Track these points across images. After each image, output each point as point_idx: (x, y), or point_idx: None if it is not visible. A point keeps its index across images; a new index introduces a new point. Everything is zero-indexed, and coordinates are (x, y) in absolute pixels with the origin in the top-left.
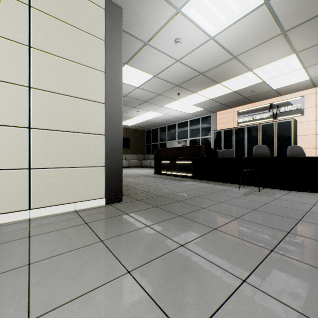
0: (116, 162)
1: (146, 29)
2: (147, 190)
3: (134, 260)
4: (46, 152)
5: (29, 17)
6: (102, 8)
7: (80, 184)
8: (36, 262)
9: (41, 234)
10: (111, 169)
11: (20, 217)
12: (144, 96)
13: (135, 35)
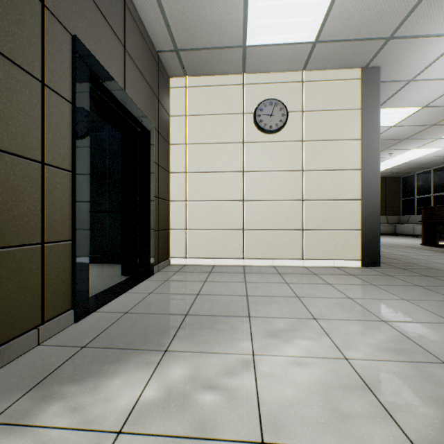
0: (372, 226)
1: (411, 69)
2: (411, 261)
3: (408, 297)
4: (313, 218)
5: (302, 120)
6: (357, 80)
7: (337, 244)
8: (332, 284)
9: (321, 274)
10: (367, 232)
11: (297, 264)
12: (402, 133)
13: (394, 80)
